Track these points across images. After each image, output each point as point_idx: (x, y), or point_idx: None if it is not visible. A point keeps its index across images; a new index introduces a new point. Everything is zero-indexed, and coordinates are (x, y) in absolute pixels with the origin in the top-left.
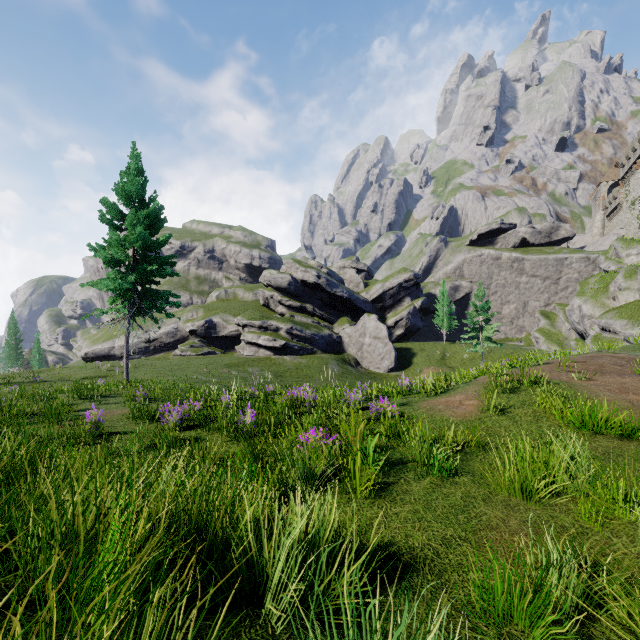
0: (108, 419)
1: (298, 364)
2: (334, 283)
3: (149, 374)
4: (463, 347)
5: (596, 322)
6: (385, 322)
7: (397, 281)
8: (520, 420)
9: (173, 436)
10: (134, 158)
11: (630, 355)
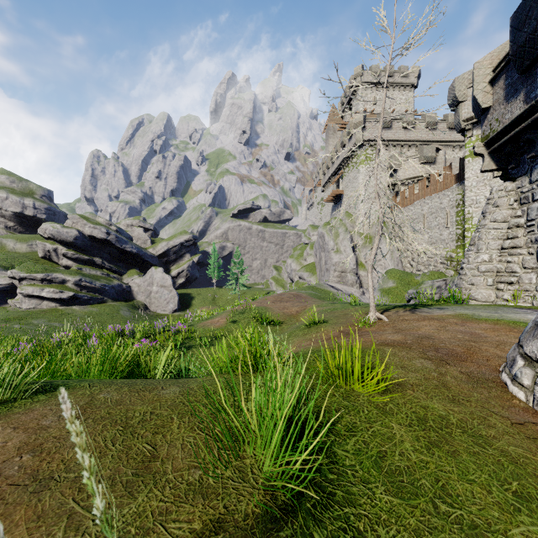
0: None
1: (89, 312)
2: (124, 240)
3: None
4: (228, 291)
5: (297, 273)
6: (170, 273)
7: (179, 241)
8: (242, 324)
9: None
10: None
11: (297, 292)
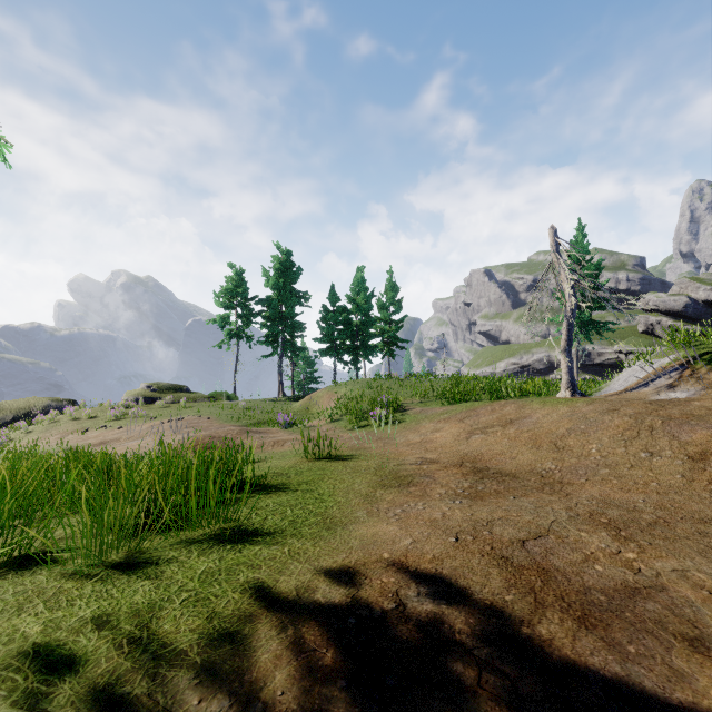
0: None
1: None
2: None
3: None
4: None
5: None
6: None
7: None
8: None
9: None
10: (580, 230)
11: None
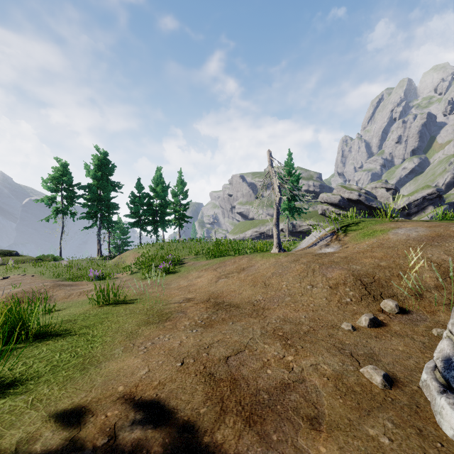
0: None
1: None
2: (370, 199)
3: None
4: None
5: None
6: None
7: (421, 195)
8: None
9: None
10: (289, 155)
11: None
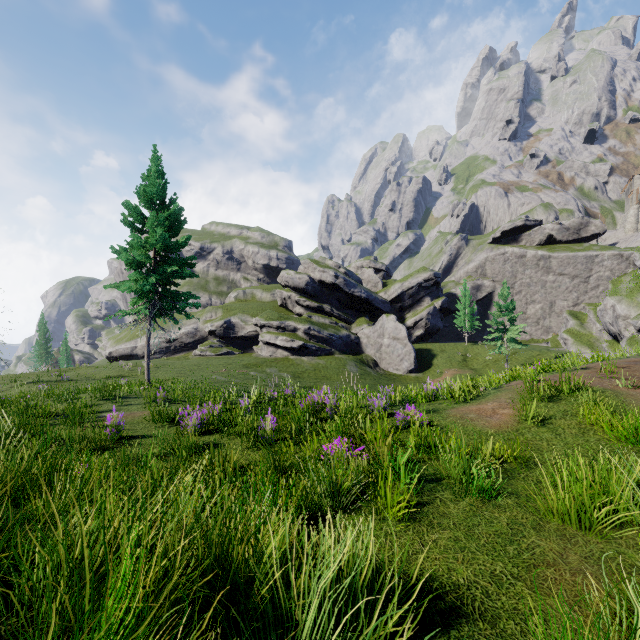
0: (129, 421)
1: (316, 365)
2: (352, 283)
3: (170, 374)
4: (486, 348)
5: (632, 323)
6: (404, 322)
7: (416, 281)
8: (563, 433)
9: (192, 442)
10: (155, 161)
11: None
